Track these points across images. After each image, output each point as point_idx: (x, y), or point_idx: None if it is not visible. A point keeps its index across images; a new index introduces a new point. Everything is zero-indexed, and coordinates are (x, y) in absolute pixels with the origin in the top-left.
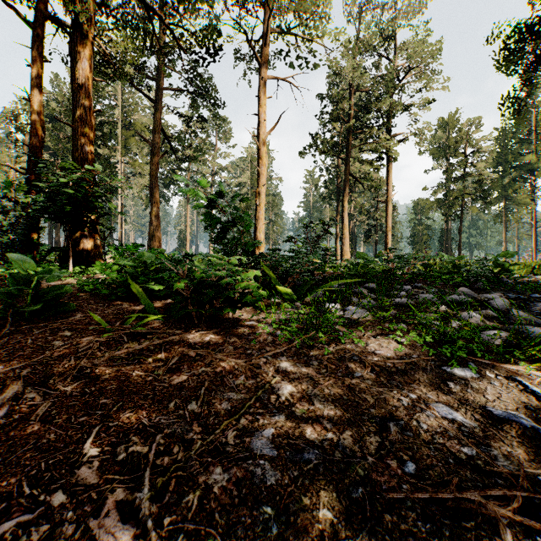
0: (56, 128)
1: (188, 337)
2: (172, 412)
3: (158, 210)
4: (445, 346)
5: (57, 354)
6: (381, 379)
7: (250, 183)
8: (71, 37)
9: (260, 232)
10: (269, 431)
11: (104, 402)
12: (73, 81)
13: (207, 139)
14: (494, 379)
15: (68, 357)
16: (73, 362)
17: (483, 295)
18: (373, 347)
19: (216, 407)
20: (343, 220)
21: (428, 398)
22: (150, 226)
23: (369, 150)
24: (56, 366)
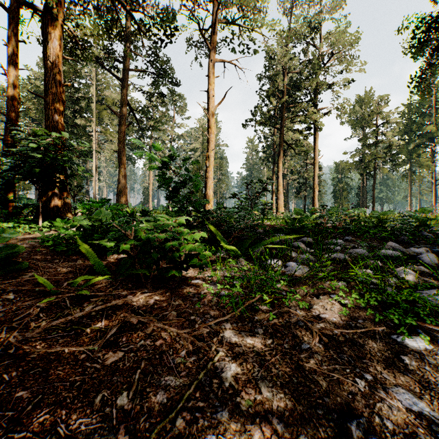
0: (40, 103)
1: (132, 300)
2: (97, 412)
3: (125, 170)
4: (391, 310)
5: None
6: (331, 353)
7: (202, 148)
8: (43, 20)
9: (210, 189)
10: None
11: (20, 396)
12: (46, 59)
13: (166, 112)
14: None
15: (1, 327)
16: (4, 334)
17: (411, 249)
18: (317, 309)
19: (150, 400)
20: (278, 179)
21: (384, 379)
22: (118, 184)
23: (300, 121)
24: None
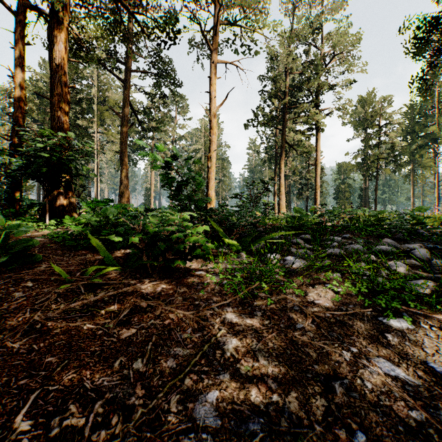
0: (42, 104)
1: (141, 287)
2: (116, 373)
3: (127, 171)
4: (379, 296)
5: (15, 306)
6: (322, 331)
7: (203, 149)
8: (49, 23)
9: (212, 189)
10: (213, 394)
11: (49, 361)
12: (51, 61)
13: (168, 113)
14: (428, 331)
15: (24, 309)
16: (28, 314)
17: (405, 245)
18: (312, 296)
19: (162, 365)
20: (280, 179)
21: (368, 352)
22: (121, 185)
23: (302, 122)
24: (10, 319)
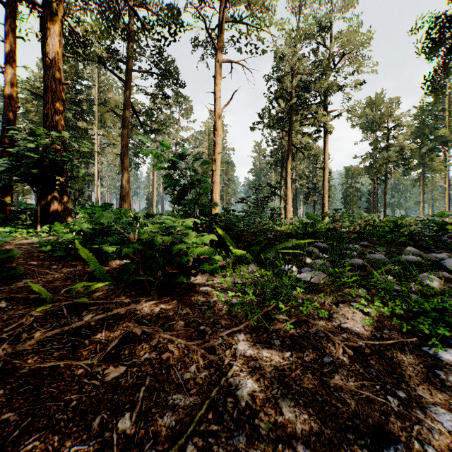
0: (40, 104)
1: (136, 308)
2: (95, 437)
3: (128, 174)
4: (419, 319)
5: None
6: (356, 367)
7: (207, 152)
8: (42, 15)
9: (216, 193)
10: None
11: (7, 419)
12: (45, 55)
13: (171, 114)
14: None
15: None
16: None
17: (432, 255)
18: (337, 318)
19: (156, 423)
20: (287, 183)
21: (420, 397)
22: (121, 189)
23: (309, 124)
24: None
